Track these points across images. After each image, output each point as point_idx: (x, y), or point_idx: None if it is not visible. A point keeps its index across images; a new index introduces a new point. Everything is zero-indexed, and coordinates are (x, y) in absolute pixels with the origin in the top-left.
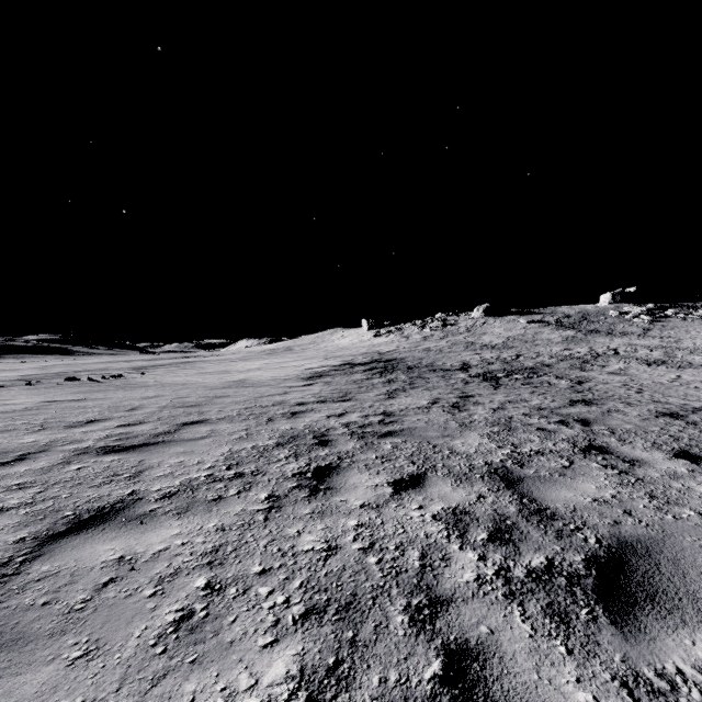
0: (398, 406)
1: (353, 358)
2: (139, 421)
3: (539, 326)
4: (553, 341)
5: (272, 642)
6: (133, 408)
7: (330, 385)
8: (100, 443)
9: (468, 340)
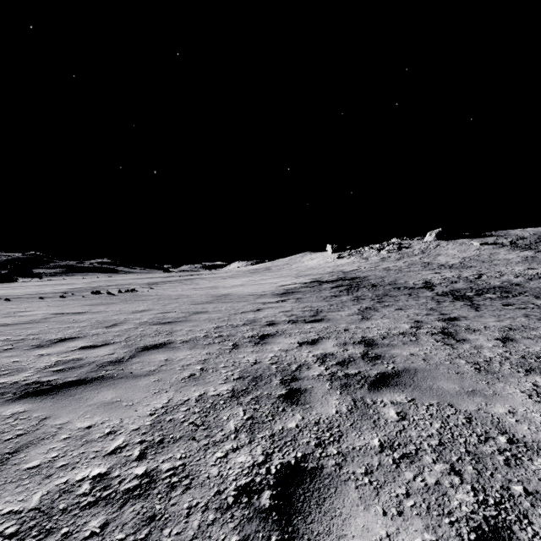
0: (377, 330)
1: (321, 276)
2: (105, 342)
3: (493, 247)
4: (512, 261)
5: None
6: (114, 324)
7: (301, 302)
8: (34, 376)
9: (424, 261)
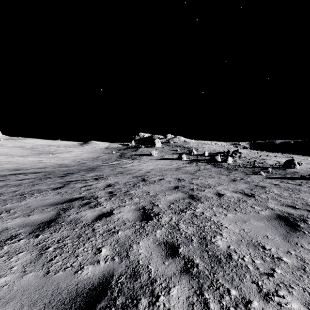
0: None
1: None
2: None
3: None
4: None
5: (135, 192)
6: None
7: None
8: None
9: None
